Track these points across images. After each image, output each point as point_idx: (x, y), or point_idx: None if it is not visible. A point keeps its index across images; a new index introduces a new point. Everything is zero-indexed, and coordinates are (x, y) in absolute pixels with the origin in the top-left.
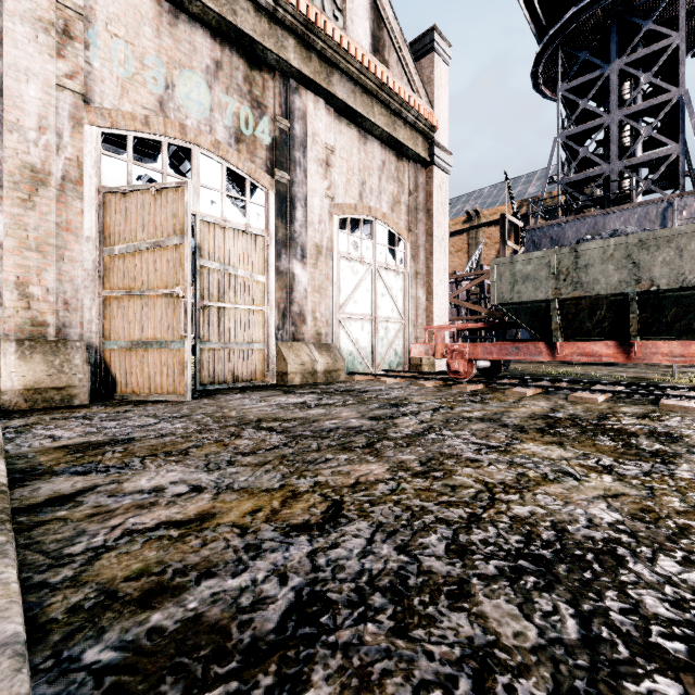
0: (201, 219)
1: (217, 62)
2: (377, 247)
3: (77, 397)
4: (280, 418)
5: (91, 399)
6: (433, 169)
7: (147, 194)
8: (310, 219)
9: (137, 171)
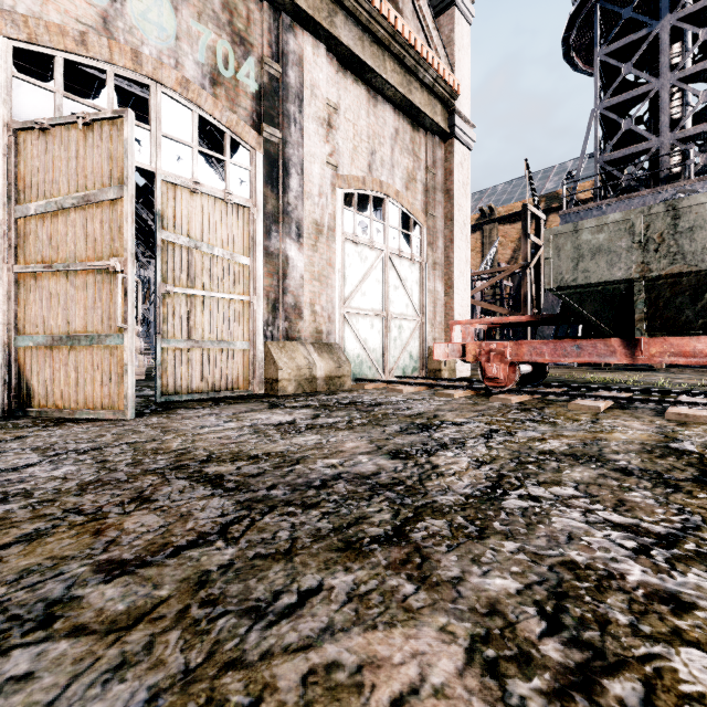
0: (163, 179)
1: None
2: (389, 230)
3: None
4: (245, 454)
5: None
6: (454, 143)
7: (73, 130)
8: (307, 190)
9: (69, 106)
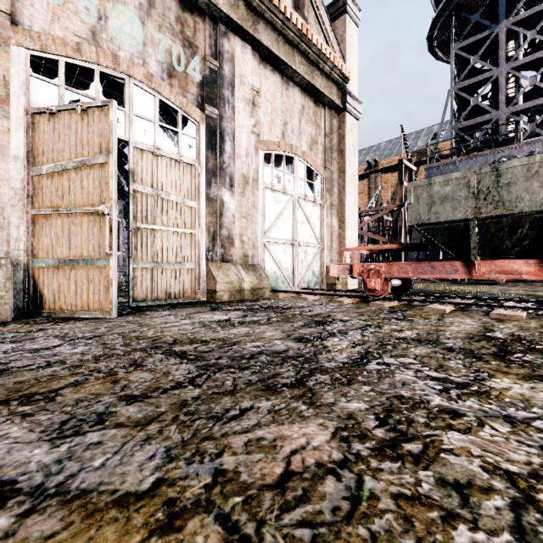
0: (134, 146)
1: (150, 0)
2: (297, 180)
3: None
4: (198, 339)
5: (19, 316)
6: (346, 115)
7: (74, 114)
8: (237, 152)
9: (69, 95)
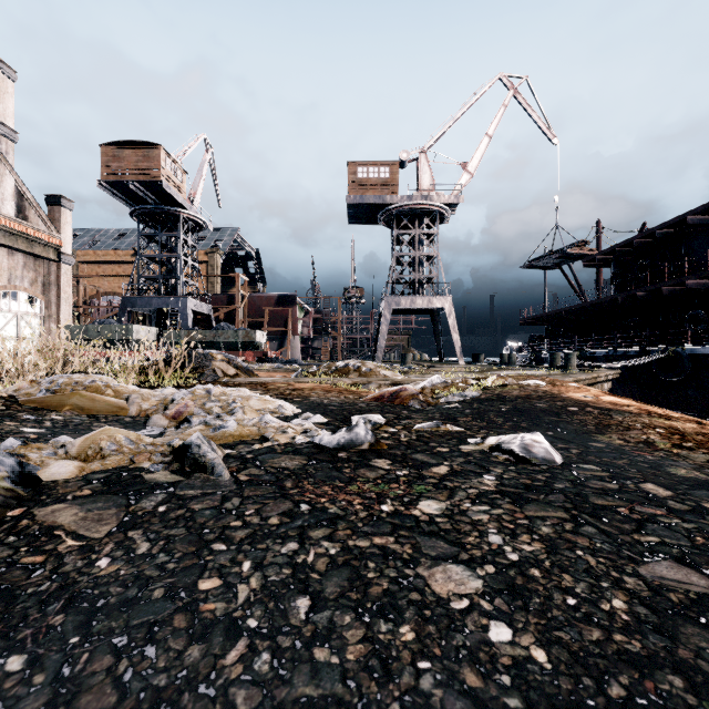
0: None
1: None
2: (21, 304)
3: None
4: None
5: None
6: (61, 265)
7: None
8: None
9: None
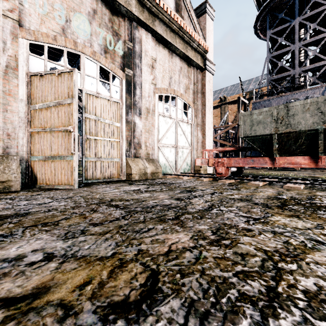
0: (85, 92)
1: (94, 10)
2: (178, 110)
3: (13, 187)
4: (124, 199)
5: (23, 187)
6: (206, 72)
7: (53, 76)
8: (143, 95)
9: (50, 65)
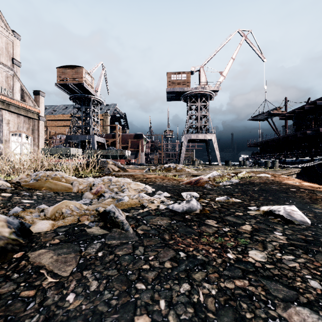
0: None
1: None
2: (22, 138)
3: None
4: None
5: None
6: (40, 121)
7: None
8: (4, 135)
9: None
